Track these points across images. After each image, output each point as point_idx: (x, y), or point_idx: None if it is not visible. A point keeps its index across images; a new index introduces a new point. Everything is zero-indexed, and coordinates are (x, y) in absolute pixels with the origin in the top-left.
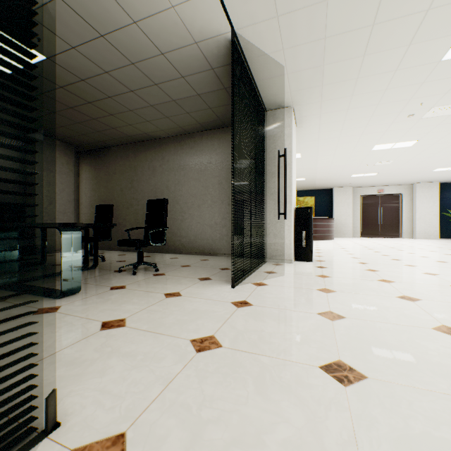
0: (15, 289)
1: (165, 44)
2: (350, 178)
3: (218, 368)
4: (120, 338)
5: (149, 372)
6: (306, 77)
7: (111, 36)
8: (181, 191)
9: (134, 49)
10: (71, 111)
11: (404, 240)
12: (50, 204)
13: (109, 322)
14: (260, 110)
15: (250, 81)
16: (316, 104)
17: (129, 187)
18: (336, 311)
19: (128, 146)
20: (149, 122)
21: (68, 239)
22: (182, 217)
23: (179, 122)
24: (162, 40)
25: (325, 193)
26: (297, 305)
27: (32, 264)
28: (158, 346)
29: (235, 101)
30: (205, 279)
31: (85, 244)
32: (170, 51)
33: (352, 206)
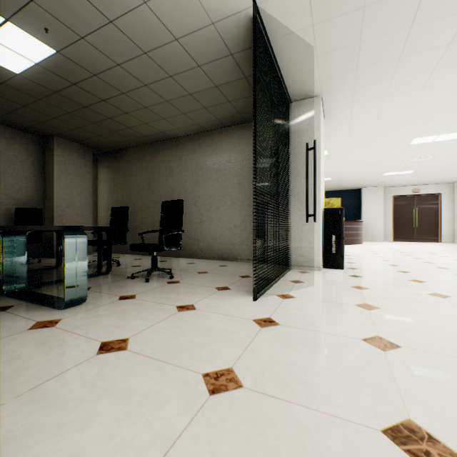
0: (21, 296)
1: (178, 28)
2: (382, 177)
3: (238, 424)
4: (117, 367)
5: (145, 426)
6: (338, 58)
7: (121, 22)
8: (199, 192)
9: (145, 36)
10: (86, 111)
11: (445, 245)
12: (68, 206)
13: (109, 343)
14: (284, 100)
15: (274, 67)
16: (349, 92)
17: (146, 188)
18: (386, 336)
19: (145, 146)
20: (165, 120)
21: (72, 244)
22: (200, 220)
23: (196, 118)
24: (175, 22)
25: (352, 194)
26: (334, 326)
27: (46, 268)
28: (161, 382)
29: (256, 86)
30: (223, 288)
31: (98, 248)
32: (184, 35)
33: (383, 208)
